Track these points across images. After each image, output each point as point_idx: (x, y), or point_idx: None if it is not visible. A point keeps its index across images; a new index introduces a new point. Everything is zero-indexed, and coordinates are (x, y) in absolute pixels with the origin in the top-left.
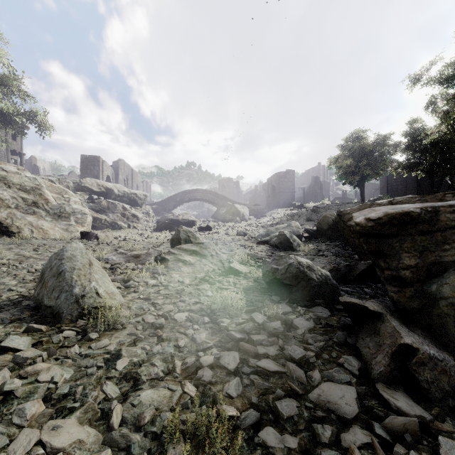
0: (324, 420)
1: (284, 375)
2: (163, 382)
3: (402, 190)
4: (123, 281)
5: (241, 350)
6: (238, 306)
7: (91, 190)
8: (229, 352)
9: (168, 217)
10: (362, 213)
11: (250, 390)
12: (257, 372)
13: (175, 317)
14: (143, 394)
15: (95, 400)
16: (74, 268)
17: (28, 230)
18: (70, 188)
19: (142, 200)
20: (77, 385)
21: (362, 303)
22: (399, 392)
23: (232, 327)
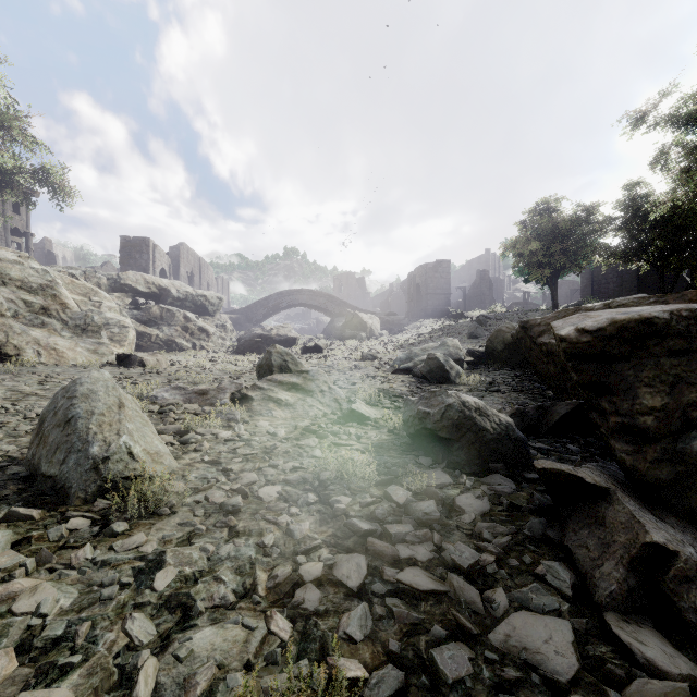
0: (519, 685)
1: (445, 596)
2: (235, 613)
3: (614, 292)
4: (178, 433)
5: (370, 552)
6: (364, 475)
7: (135, 291)
8: (350, 556)
9: (254, 332)
10: (568, 322)
11: (386, 627)
12: (397, 593)
13: (259, 493)
14: (197, 636)
15: (111, 649)
16: (92, 412)
17: (33, 352)
18: (103, 286)
19: (215, 306)
20: (81, 620)
21: (574, 471)
22: (646, 630)
23: (355, 510)
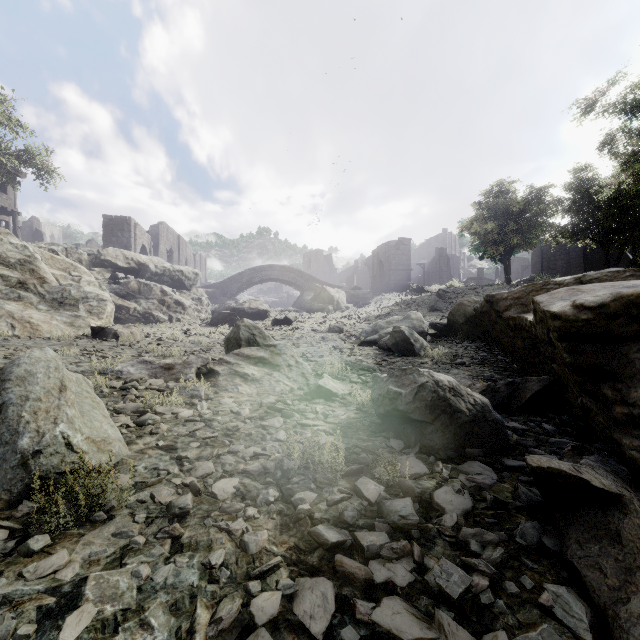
0: None
1: None
2: None
3: (562, 268)
4: (135, 413)
5: (338, 575)
6: (332, 463)
7: (115, 266)
8: (315, 582)
9: (228, 305)
10: (555, 296)
11: None
12: None
13: (214, 489)
14: None
15: None
16: (27, 397)
17: (7, 325)
18: (84, 262)
19: (191, 281)
20: None
21: (576, 470)
22: None
23: (321, 510)
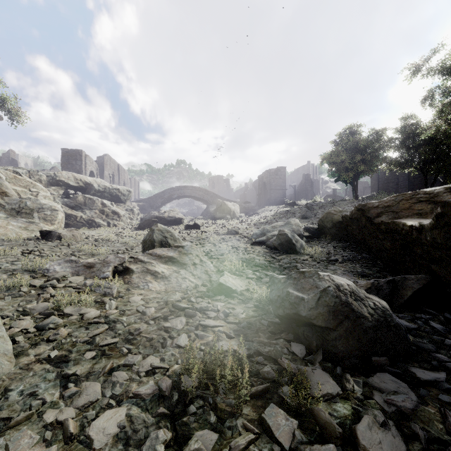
0: None
1: None
2: None
3: (393, 188)
4: (41, 315)
5: None
6: (234, 381)
7: (67, 185)
8: None
9: (152, 214)
10: None
11: None
12: None
13: (91, 431)
14: None
15: None
16: None
17: None
18: (43, 181)
19: (126, 196)
20: None
21: None
22: None
23: None
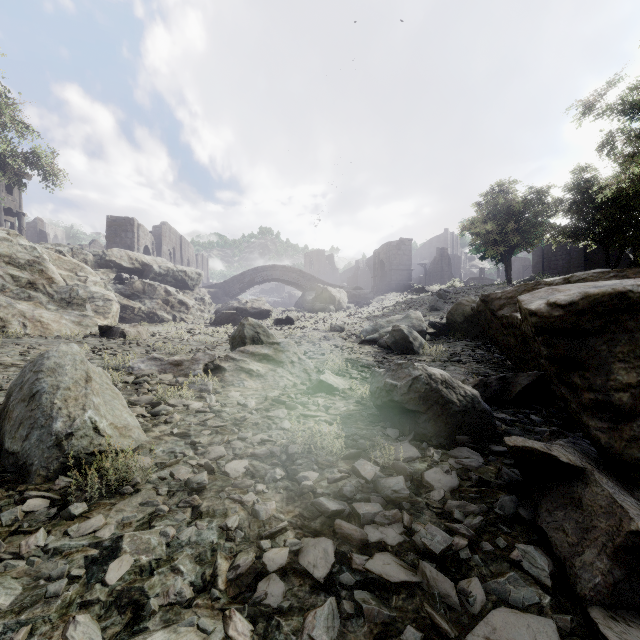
0: None
1: (417, 588)
2: (191, 612)
3: (563, 268)
4: (150, 405)
5: (337, 536)
6: (332, 448)
7: (119, 266)
8: (317, 541)
9: (231, 304)
10: (536, 295)
11: (355, 627)
12: (366, 584)
13: (226, 469)
14: None
15: None
16: (58, 387)
17: (19, 324)
18: (89, 262)
19: (194, 281)
20: (19, 624)
21: (547, 448)
22: (636, 629)
23: (323, 487)
